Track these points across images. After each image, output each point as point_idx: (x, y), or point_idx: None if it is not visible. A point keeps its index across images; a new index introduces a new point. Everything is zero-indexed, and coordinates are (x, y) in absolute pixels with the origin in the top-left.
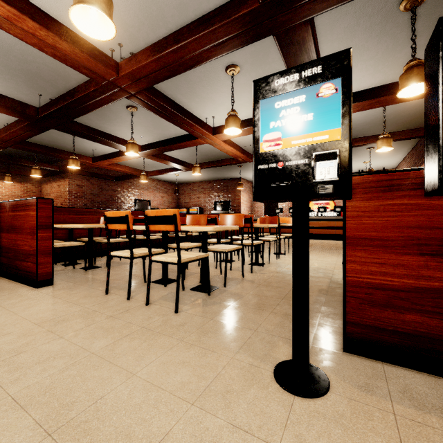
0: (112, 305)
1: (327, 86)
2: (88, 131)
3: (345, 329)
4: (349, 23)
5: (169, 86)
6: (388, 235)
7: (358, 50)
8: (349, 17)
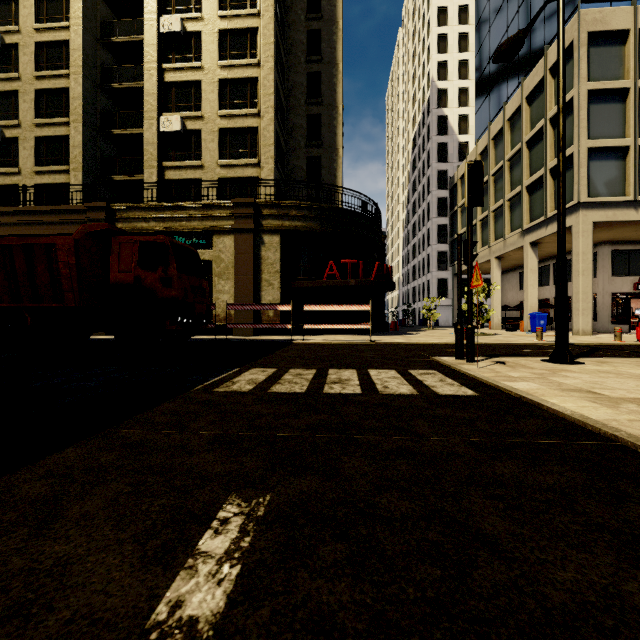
0: None
1: (639, 310)
2: None
3: None
4: None
5: None
6: None
7: None
8: None
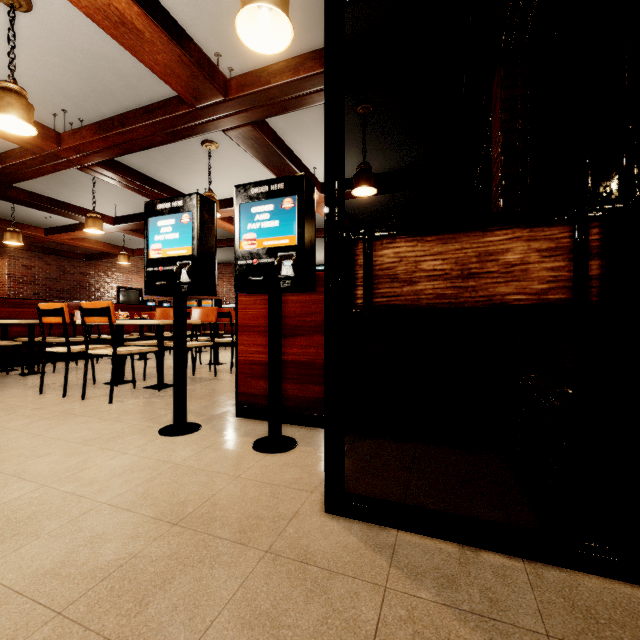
0: (43, 401)
1: (186, 216)
2: (32, 198)
3: (237, 398)
4: (315, 117)
5: (137, 153)
6: (262, 323)
7: None
8: (312, 113)
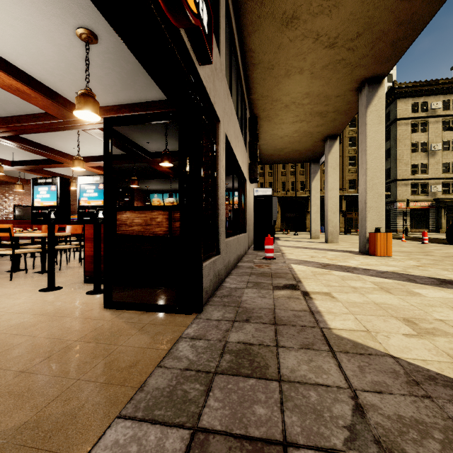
0: None
1: (54, 187)
2: None
3: (84, 274)
4: None
5: None
6: None
7: (157, 131)
8: None
